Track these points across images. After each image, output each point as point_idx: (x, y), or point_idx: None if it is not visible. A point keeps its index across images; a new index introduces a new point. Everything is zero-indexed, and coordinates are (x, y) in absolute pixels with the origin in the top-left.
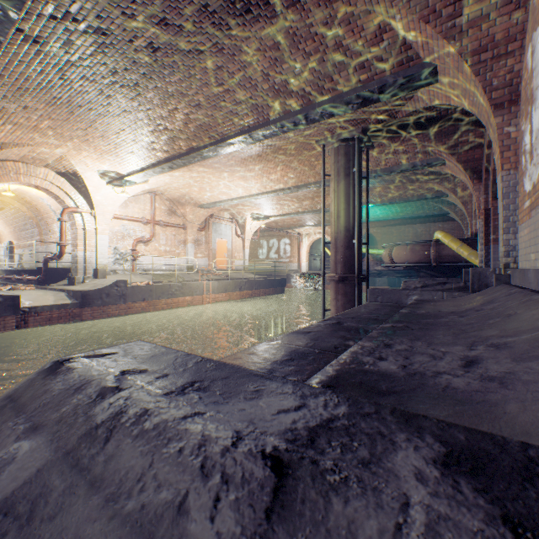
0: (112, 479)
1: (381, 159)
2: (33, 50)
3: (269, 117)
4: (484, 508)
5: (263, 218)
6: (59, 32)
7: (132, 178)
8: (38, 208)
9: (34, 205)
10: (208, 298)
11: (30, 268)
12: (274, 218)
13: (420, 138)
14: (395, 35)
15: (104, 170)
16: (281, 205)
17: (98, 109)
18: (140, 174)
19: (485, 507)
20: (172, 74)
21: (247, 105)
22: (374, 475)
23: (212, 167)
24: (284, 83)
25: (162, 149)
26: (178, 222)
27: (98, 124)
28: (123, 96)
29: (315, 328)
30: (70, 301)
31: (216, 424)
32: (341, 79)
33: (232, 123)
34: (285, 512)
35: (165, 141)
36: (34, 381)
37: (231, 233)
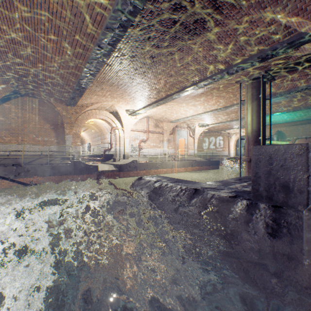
0: (163, 193)
1: (281, 86)
2: (108, 69)
3: (207, 75)
4: (233, 194)
5: (205, 126)
6: (118, 61)
7: (139, 112)
8: (100, 128)
9: (99, 126)
10: (174, 170)
11: (98, 154)
12: (212, 125)
13: (309, 70)
14: (278, 24)
15: (128, 109)
16: (216, 117)
17: (128, 84)
18: (143, 109)
19: (233, 194)
20: (159, 65)
21: (194, 72)
22: (215, 191)
23: (177, 102)
24: (214, 59)
25: (153, 97)
26: (159, 131)
27: (127, 90)
28: (138, 78)
29: (225, 181)
30: (115, 169)
31: (183, 185)
32: (247, 51)
33: (187, 81)
34: (196, 193)
35: (155, 94)
36: (136, 181)
37: (186, 135)
